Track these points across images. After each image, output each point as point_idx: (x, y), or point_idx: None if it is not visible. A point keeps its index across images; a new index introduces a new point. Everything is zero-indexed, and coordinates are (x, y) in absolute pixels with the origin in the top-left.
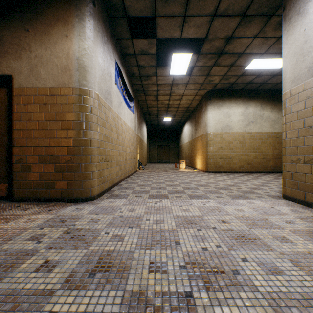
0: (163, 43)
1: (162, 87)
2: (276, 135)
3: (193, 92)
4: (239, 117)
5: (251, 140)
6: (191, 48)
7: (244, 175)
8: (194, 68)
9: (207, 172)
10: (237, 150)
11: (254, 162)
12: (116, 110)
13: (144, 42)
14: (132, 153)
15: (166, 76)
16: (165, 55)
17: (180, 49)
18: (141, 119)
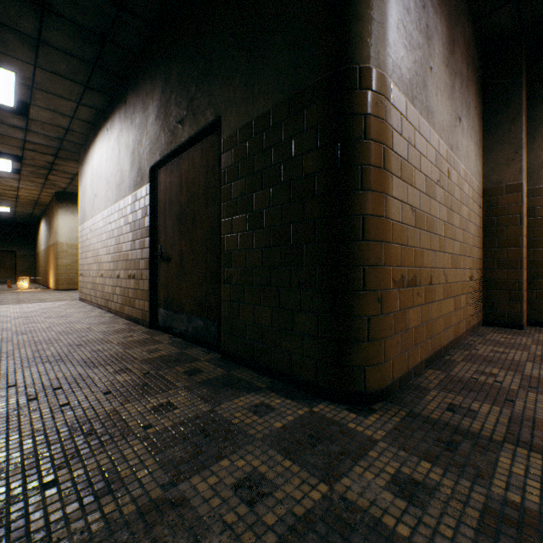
0: None
1: None
2: None
3: (35, 188)
4: None
5: None
6: None
7: None
8: (23, 171)
9: (58, 291)
10: None
11: None
12: None
13: None
14: None
15: None
16: None
17: None
18: None
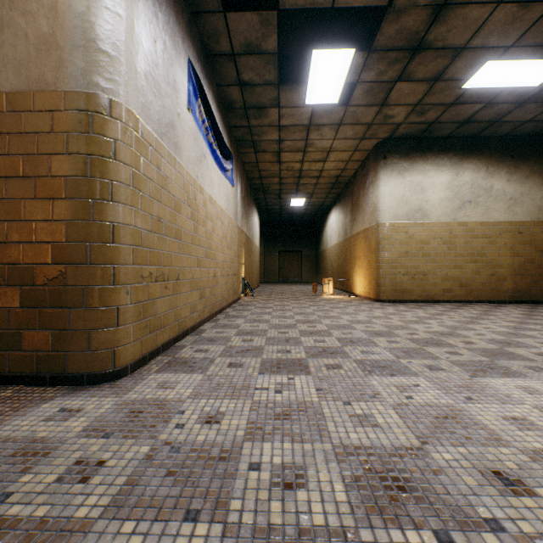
0: (293, 30)
1: (288, 134)
2: (517, 227)
3: (350, 143)
4: (442, 192)
5: (467, 237)
6: (352, 42)
7: (457, 308)
8: (356, 87)
9: (379, 302)
10: (439, 258)
11: (472, 282)
12: (191, 169)
13: (251, 20)
14: (230, 263)
15: (298, 106)
16: (295, 61)
17: (328, 45)
18: (248, 199)
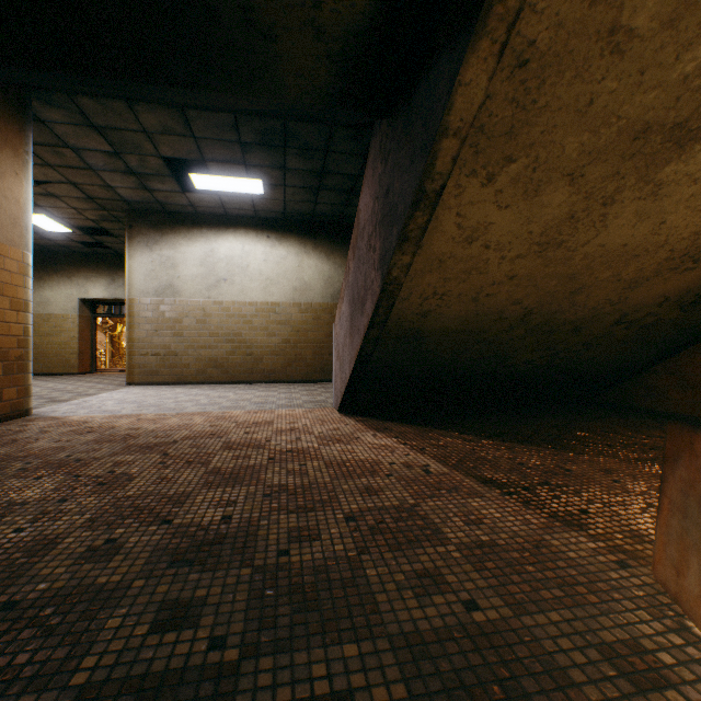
0: None
1: None
2: None
3: None
4: None
5: None
6: None
7: None
8: None
9: None
10: None
11: None
12: None
13: None
14: None
15: None
16: None
17: None
18: None
